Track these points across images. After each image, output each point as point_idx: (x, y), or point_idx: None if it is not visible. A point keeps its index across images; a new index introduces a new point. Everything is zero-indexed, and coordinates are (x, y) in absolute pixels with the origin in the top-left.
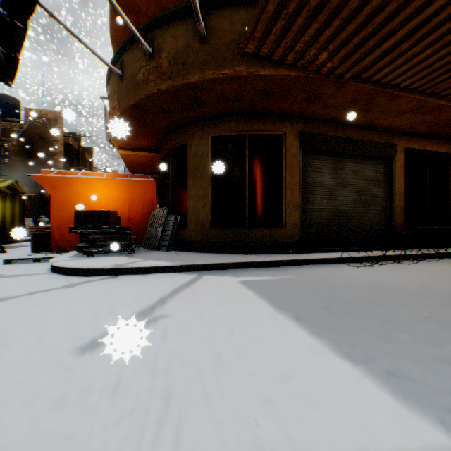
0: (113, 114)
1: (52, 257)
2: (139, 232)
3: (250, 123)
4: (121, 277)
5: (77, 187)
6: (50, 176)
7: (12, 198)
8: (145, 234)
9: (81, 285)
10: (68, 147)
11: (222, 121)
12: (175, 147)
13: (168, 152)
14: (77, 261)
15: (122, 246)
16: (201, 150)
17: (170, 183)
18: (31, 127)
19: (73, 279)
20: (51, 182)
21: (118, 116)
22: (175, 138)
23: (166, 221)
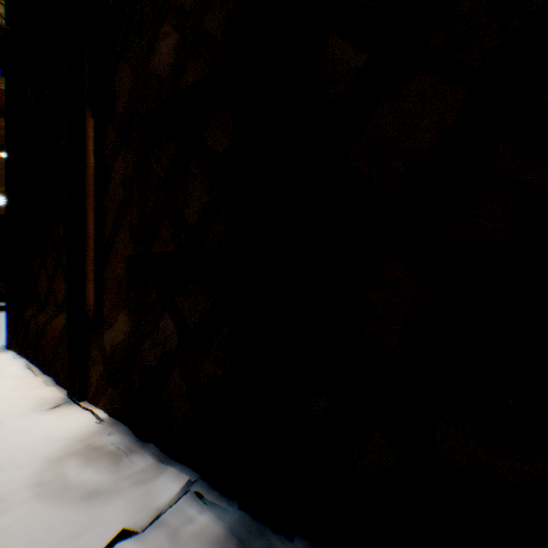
0: None
1: None
2: None
3: None
4: None
5: None
6: None
7: None
8: None
9: None
10: None
11: None
12: None
13: None
14: None
15: None
16: None
17: None
18: None
19: None
20: None
21: None
22: None
23: None
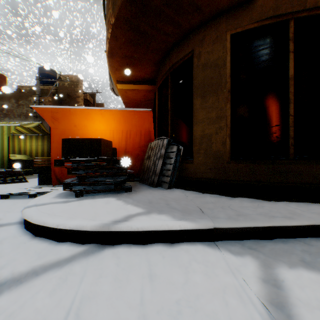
0: (108, 28)
1: (48, 192)
2: (136, 166)
3: (298, 0)
4: (106, 253)
5: (76, 118)
6: (50, 108)
7: (42, 138)
8: (142, 167)
9: (10, 294)
10: (86, 102)
11: (248, 9)
12: (175, 67)
13: (166, 77)
14: (54, 207)
15: (116, 184)
16: (214, 58)
17: (169, 110)
18: (61, 88)
19: (24, 253)
20: (51, 114)
21: (112, 27)
22: (177, 54)
23: (166, 153)
